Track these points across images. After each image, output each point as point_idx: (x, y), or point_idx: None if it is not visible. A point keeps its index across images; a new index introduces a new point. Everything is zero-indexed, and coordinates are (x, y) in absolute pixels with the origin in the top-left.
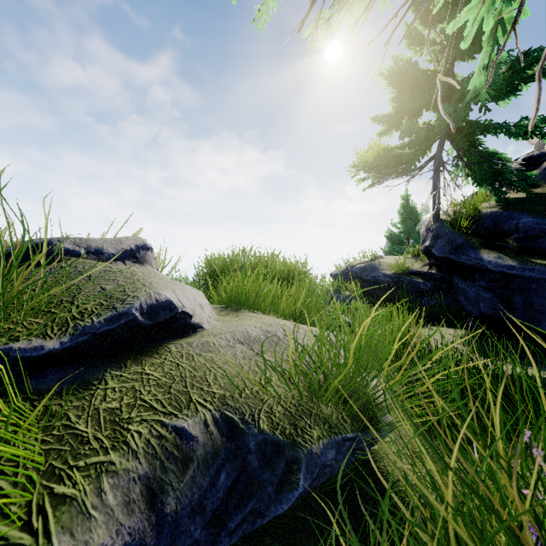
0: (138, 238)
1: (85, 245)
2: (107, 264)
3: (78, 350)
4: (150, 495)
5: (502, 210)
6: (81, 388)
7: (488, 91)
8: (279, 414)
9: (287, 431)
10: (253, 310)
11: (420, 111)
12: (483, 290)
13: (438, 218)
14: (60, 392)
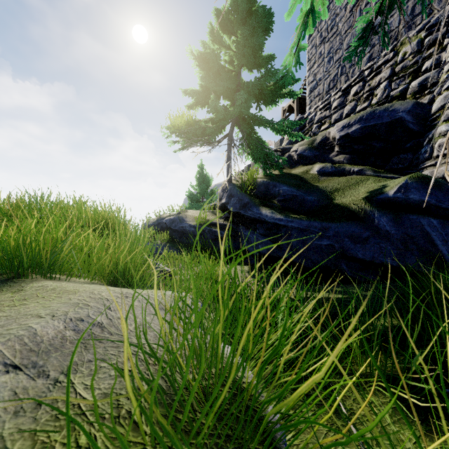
0: None
1: None
2: None
3: None
4: None
5: (270, 180)
6: None
7: (261, 96)
8: None
9: None
10: (52, 276)
11: (218, 96)
12: (261, 236)
13: (231, 182)
14: None
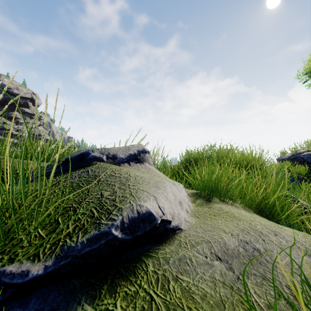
0: (140, 145)
1: (107, 153)
2: (115, 167)
3: (63, 270)
4: None
5: None
6: None
7: None
8: None
9: None
10: (223, 200)
11: None
12: None
13: None
14: None
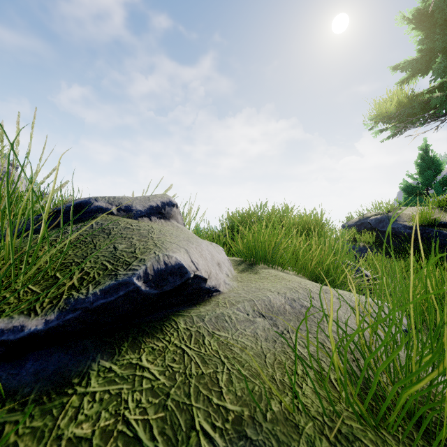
0: (165, 195)
1: (117, 203)
2: (130, 220)
3: (69, 328)
4: None
5: None
6: (54, 391)
7: None
8: None
9: None
10: (272, 266)
11: None
12: None
13: None
14: (27, 396)
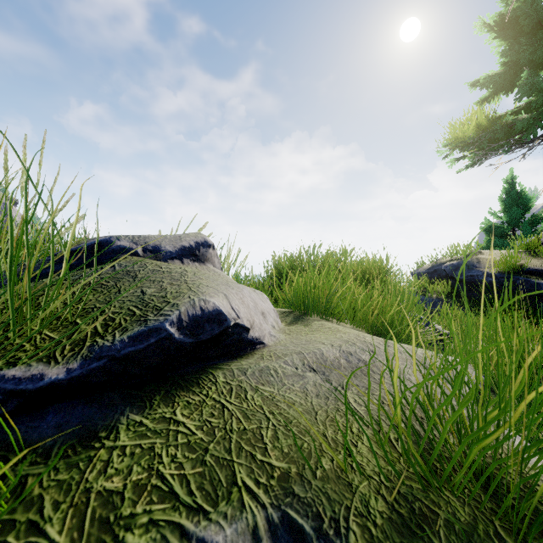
0: (199, 234)
1: (143, 242)
2: (159, 262)
3: (94, 378)
4: None
5: None
6: (80, 444)
7: None
8: (381, 519)
9: None
10: (327, 318)
11: (542, 62)
12: None
13: None
14: (49, 449)
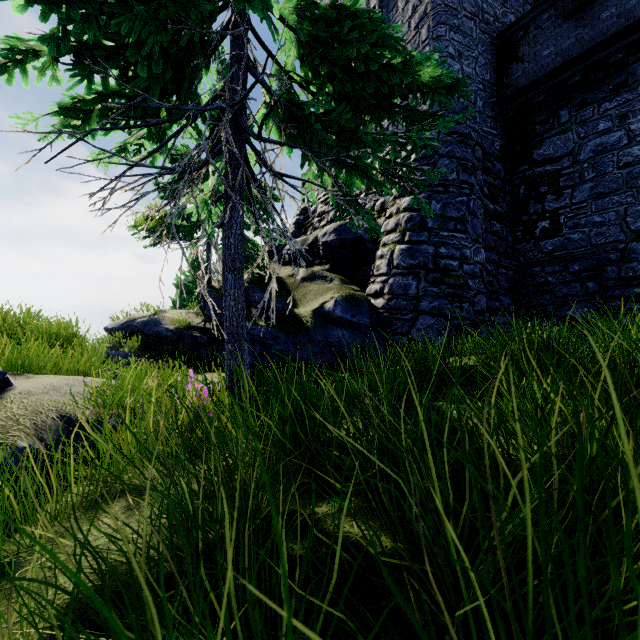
0: None
1: None
2: None
3: None
4: (39, 439)
5: (250, 285)
6: None
7: None
8: (88, 414)
9: (94, 418)
10: (38, 374)
11: None
12: None
13: (211, 284)
14: None
